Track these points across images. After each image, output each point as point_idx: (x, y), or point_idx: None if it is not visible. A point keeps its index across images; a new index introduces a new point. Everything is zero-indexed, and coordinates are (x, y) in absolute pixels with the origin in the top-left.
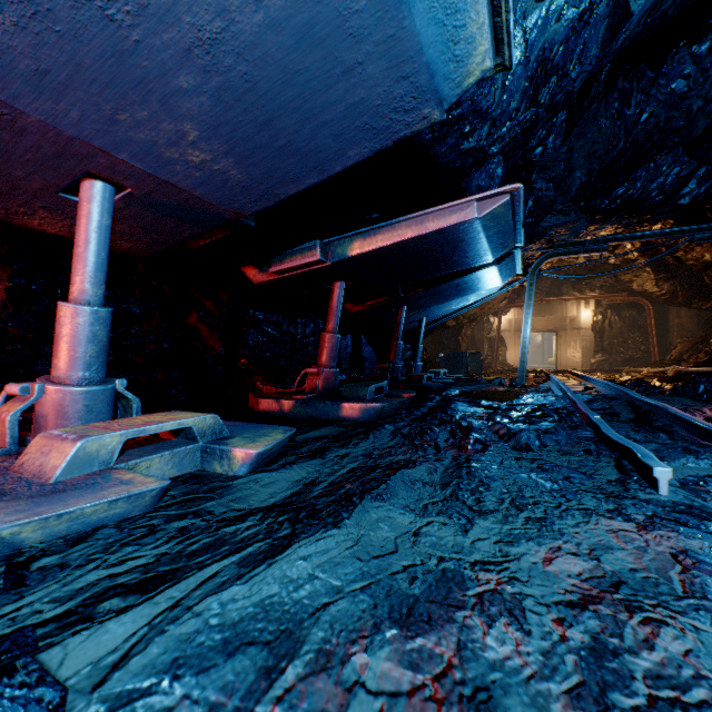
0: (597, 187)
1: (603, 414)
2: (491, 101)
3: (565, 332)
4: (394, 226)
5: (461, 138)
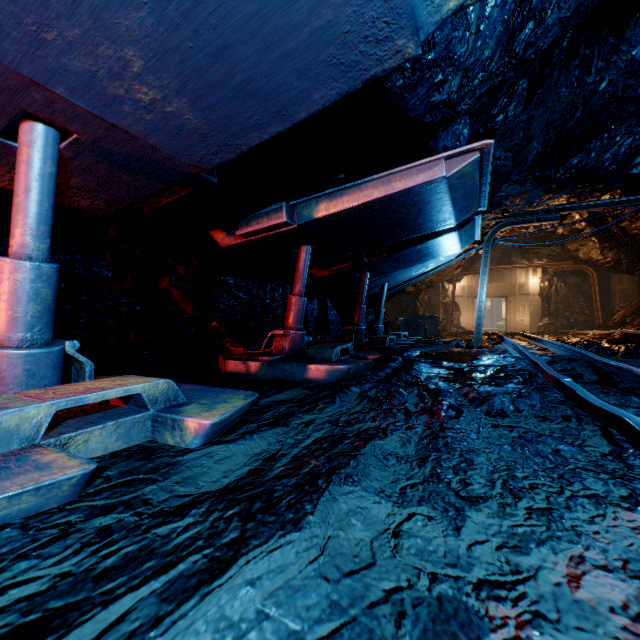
0: (553, 157)
1: (566, 375)
2: (464, 48)
3: (514, 297)
4: (360, 187)
5: (431, 88)
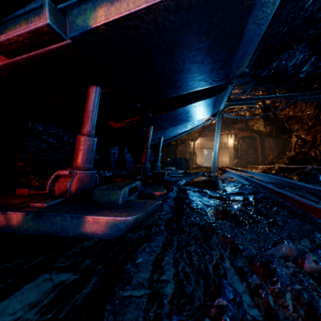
0: (262, 62)
1: None
2: None
3: (222, 149)
4: None
5: None
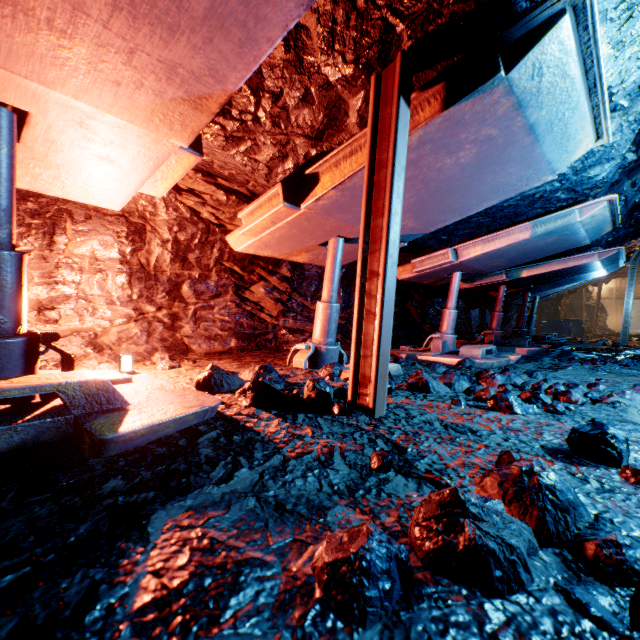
0: None
1: None
2: None
3: None
4: (548, 263)
5: None
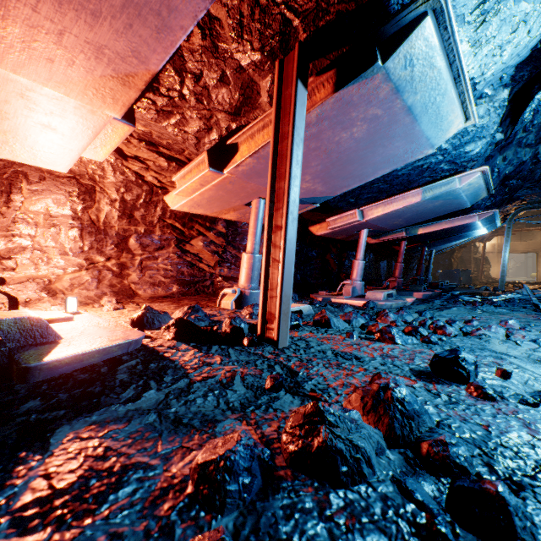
0: None
1: None
2: None
3: None
4: (439, 223)
5: None
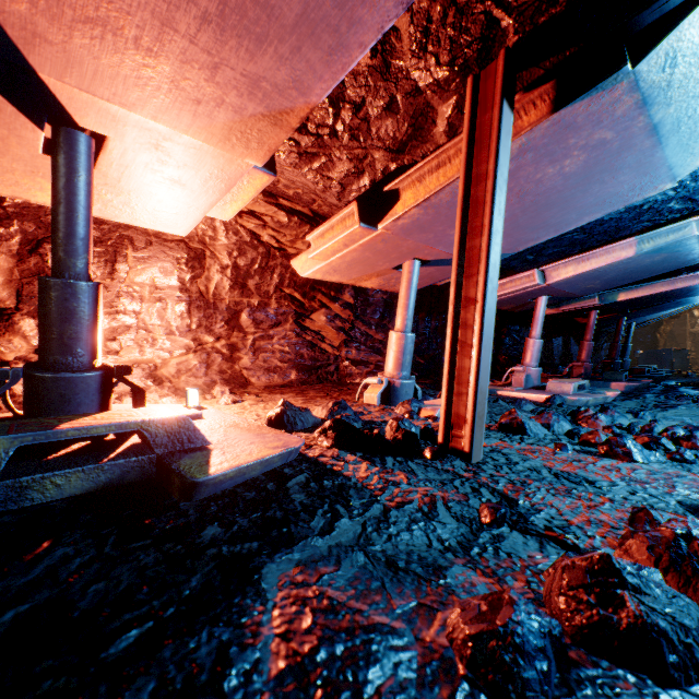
0: None
1: None
2: None
3: None
4: (651, 285)
5: None
